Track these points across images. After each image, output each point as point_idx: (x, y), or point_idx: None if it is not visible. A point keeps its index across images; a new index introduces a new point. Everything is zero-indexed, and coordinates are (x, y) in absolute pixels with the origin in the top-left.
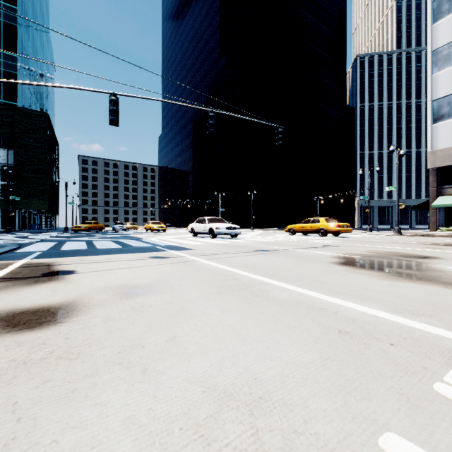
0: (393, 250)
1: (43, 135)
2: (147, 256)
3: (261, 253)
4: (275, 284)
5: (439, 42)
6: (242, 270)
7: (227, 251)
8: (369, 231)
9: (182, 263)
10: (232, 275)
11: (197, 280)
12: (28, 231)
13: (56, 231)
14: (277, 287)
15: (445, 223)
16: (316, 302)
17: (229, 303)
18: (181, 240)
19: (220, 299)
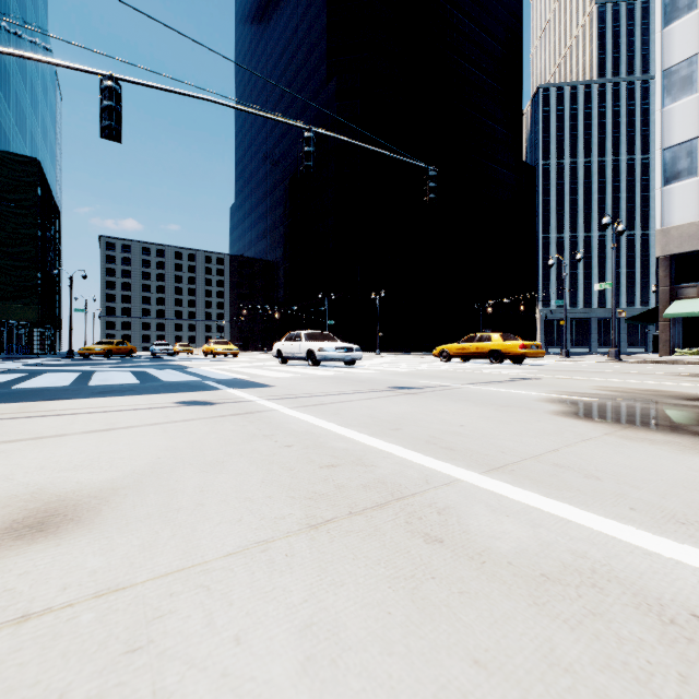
0: (643, 386)
1: (30, 195)
2: (174, 401)
3: (403, 392)
4: (465, 480)
5: (674, 57)
6: (371, 433)
7: (336, 390)
8: (564, 355)
9: (239, 415)
10: (347, 448)
11: (255, 469)
12: (4, 356)
13: (52, 356)
14: (477, 495)
15: (683, 343)
16: (650, 574)
17: (341, 587)
18: (256, 370)
19: (309, 558)
